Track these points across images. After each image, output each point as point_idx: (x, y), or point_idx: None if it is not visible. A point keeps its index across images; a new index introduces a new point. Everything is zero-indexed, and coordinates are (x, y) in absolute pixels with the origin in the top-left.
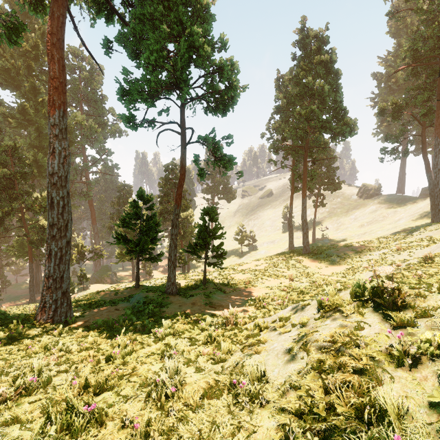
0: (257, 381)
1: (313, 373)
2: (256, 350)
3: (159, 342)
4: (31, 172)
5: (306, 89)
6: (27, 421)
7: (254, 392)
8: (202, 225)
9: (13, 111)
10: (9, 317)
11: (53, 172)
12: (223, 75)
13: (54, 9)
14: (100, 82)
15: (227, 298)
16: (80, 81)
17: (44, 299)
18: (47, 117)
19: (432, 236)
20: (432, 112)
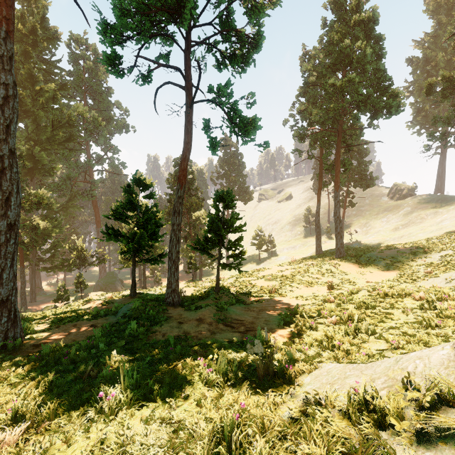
0: None
1: None
2: None
3: (102, 425)
4: (23, 164)
5: (341, 55)
6: None
7: None
8: (214, 214)
9: None
10: None
11: None
12: None
13: None
14: (106, 74)
15: (248, 311)
16: (83, 72)
17: None
18: (46, 109)
19: None
20: None
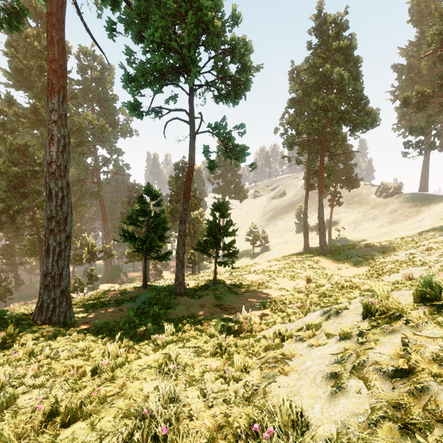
0: (291, 428)
1: (386, 423)
2: (281, 370)
3: (160, 350)
4: (42, 170)
5: (323, 78)
6: None
7: None
8: (212, 221)
9: (26, 111)
10: (4, 316)
11: (52, 161)
12: (234, 55)
13: None
14: (111, 82)
15: (239, 299)
16: (91, 81)
17: (41, 297)
18: None
19: None
20: None
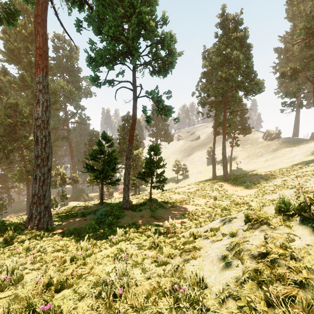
0: (196, 287)
1: (250, 282)
2: (192, 256)
3: (114, 245)
4: (28, 121)
5: (225, 58)
6: None
7: (194, 299)
8: (148, 158)
9: (16, 79)
10: (5, 224)
11: (38, 117)
12: (164, 44)
13: None
14: (77, 58)
15: (167, 212)
16: (62, 58)
17: (31, 211)
18: None
19: None
20: None
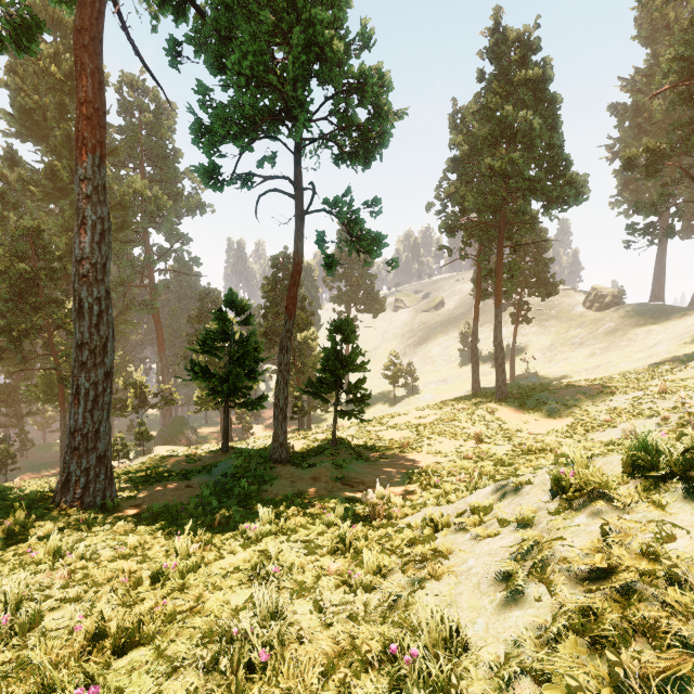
0: (443, 650)
1: (572, 639)
2: (432, 573)
3: (252, 546)
4: (64, 268)
5: (502, 126)
6: None
7: (437, 678)
8: (330, 349)
9: (38, 175)
10: (10, 496)
11: (83, 257)
12: (364, 94)
13: None
14: (172, 129)
15: (371, 469)
16: (140, 128)
17: (67, 467)
18: None
19: None
20: None
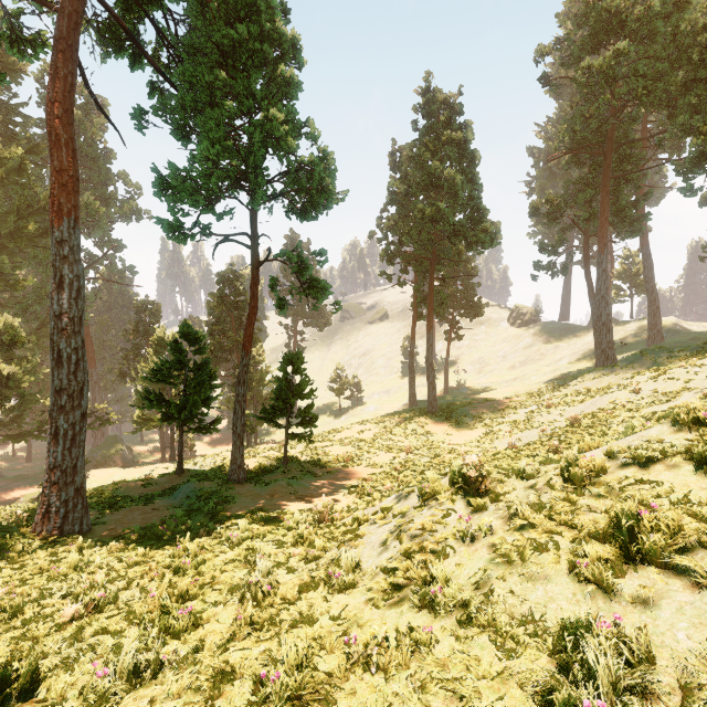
0: (352, 571)
1: (401, 558)
2: (353, 545)
3: (236, 547)
4: None
5: (431, 177)
6: (117, 632)
7: (348, 580)
8: (282, 378)
9: None
10: None
11: (62, 312)
12: (313, 177)
13: (59, 64)
14: (103, 128)
15: (319, 484)
16: None
17: (47, 500)
18: (6, 185)
19: (590, 387)
20: (595, 217)
